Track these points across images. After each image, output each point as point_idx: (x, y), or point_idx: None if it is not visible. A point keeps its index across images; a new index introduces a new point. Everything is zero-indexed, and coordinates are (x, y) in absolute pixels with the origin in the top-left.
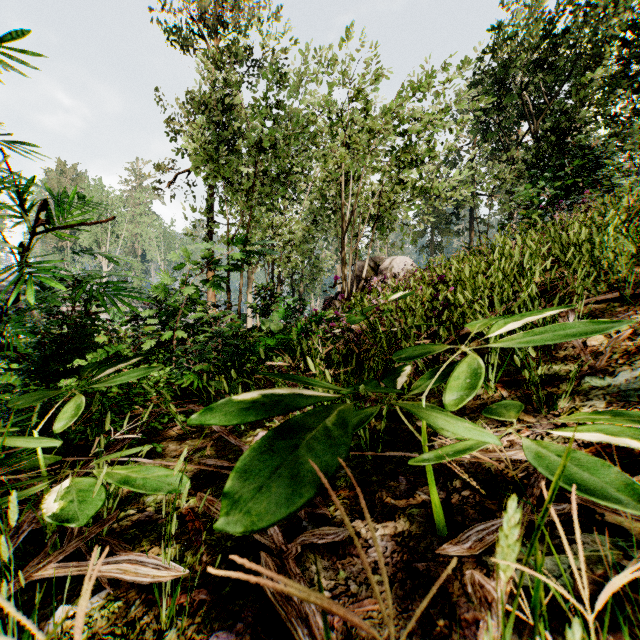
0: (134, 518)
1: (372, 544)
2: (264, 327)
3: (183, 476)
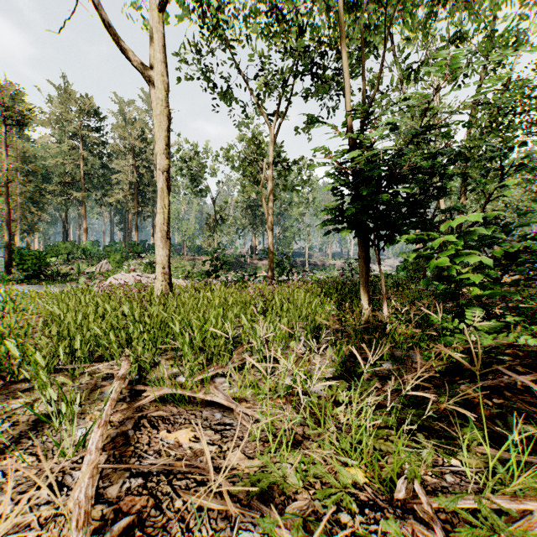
0: None
1: None
2: None
3: None
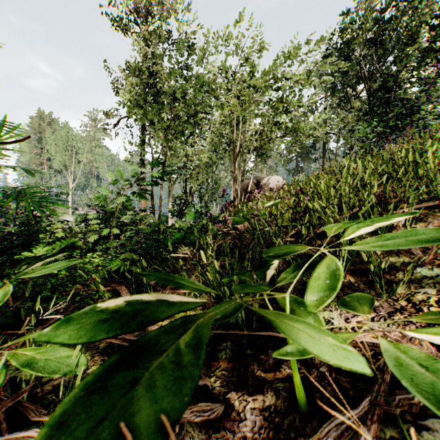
0: (55, 383)
1: (243, 417)
2: (177, 225)
3: (82, 358)
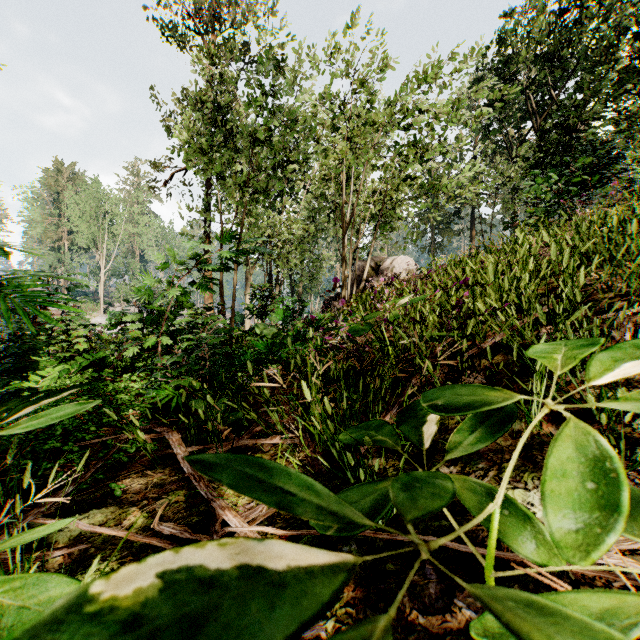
0: None
1: None
2: (259, 331)
3: None
